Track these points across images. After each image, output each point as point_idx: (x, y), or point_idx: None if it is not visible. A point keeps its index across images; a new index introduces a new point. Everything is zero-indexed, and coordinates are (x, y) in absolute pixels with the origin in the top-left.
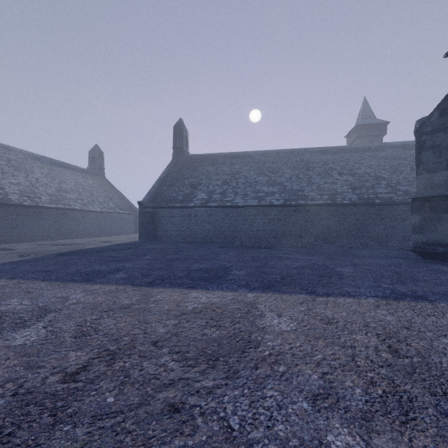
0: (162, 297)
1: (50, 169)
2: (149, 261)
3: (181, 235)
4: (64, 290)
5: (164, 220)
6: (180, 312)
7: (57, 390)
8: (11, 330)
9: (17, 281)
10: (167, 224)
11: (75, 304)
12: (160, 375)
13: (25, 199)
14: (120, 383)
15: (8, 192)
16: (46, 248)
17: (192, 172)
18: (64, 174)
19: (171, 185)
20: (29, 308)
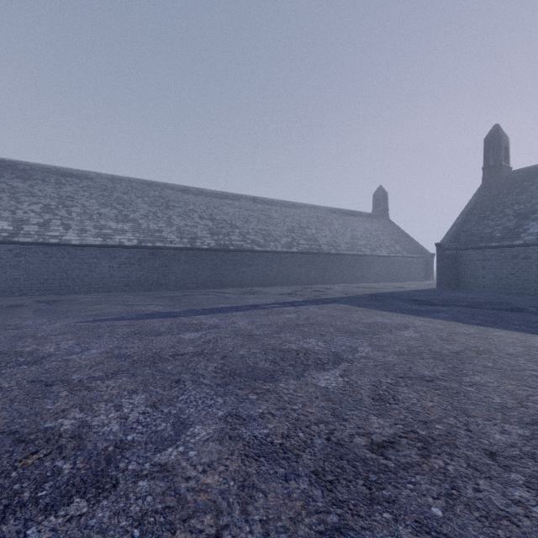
0: (500, 334)
1: (343, 220)
2: (466, 308)
3: (500, 284)
4: (405, 318)
5: (471, 265)
6: (527, 345)
7: (452, 355)
8: (396, 330)
9: (364, 308)
10: (476, 269)
11: (422, 326)
12: (522, 366)
13: (331, 248)
14: (492, 362)
15: (320, 244)
16: (354, 290)
17: (518, 196)
18: (353, 222)
19: (482, 219)
20: (393, 323)
